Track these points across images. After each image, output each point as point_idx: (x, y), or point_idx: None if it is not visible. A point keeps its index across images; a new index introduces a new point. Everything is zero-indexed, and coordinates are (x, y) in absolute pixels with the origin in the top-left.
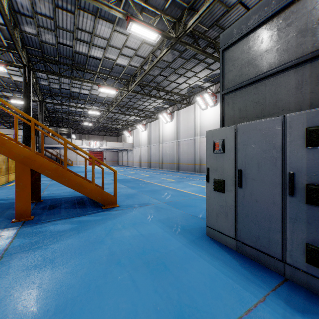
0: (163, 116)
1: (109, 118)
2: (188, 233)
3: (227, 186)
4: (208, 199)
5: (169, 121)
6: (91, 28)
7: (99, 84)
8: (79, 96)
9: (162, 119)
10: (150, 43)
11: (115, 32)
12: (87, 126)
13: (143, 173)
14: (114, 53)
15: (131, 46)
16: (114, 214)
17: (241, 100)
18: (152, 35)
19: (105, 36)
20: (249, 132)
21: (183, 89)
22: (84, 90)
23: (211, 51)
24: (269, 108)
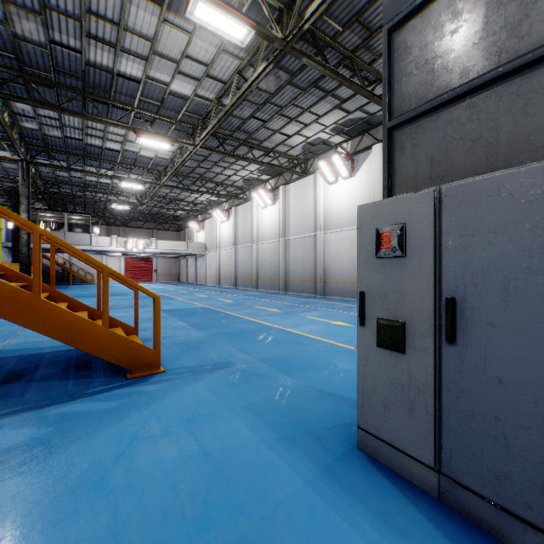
0: (260, 196)
1: (162, 197)
2: (316, 442)
3: (413, 338)
4: (363, 366)
5: (270, 205)
6: (117, 14)
7: (138, 130)
8: (101, 155)
9: (258, 201)
10: (235, 53)
11: (165, 24)
12: (121, 212)
13: (223, 296)
14: (165, 70)
15: (198, 57)
16: (151, 392)
17: (436, 139)
18: (237, 30)
19: (147, 32)
20: (477, 202)
21: (295, 147)
22: (111, 142)
23: (346, 75)
24: (510, 152)
